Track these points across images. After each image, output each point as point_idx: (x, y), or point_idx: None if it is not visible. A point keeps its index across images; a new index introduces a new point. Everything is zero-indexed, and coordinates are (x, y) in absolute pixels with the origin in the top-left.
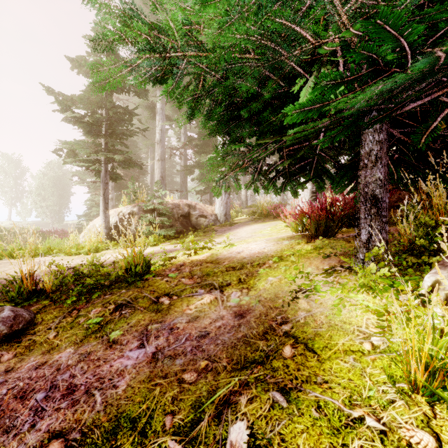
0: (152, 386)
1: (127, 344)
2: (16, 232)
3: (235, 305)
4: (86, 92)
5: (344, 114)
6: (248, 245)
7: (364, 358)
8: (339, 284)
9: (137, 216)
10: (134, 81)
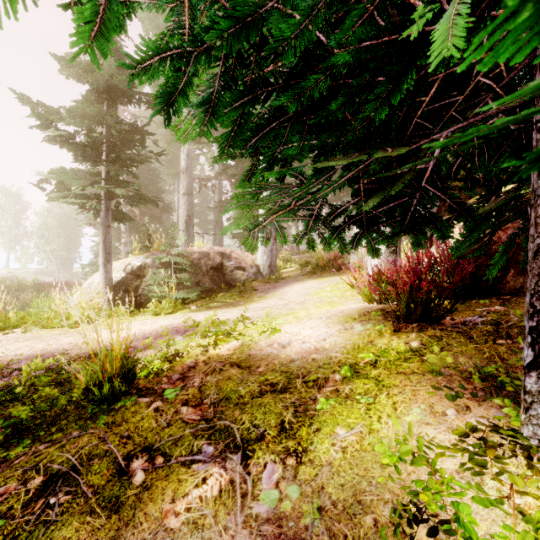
0: None
1: None
2: (6, 285)
3: (269, 515)
4: (79, 103)
5: None
6: (298, 328)
7: None
8: (524, 517)
9: (151, 270)
10: None
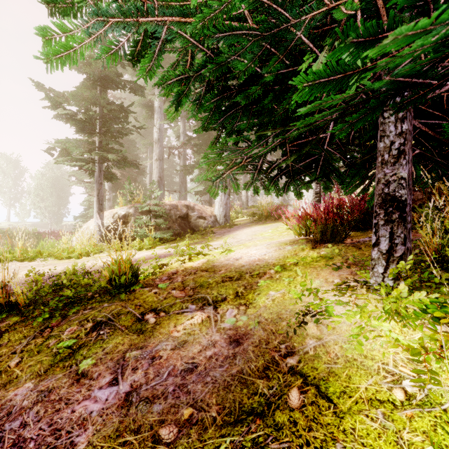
0: (119, 446)
1: (98, 379)
2: (12, 233)
3: (230, 327)
4: (79, 88)
5: (374, 87)
6: (247, 250)
7: (397, 414)
8: (357, 306)
9: (133, 218)
10: (101, 55)
